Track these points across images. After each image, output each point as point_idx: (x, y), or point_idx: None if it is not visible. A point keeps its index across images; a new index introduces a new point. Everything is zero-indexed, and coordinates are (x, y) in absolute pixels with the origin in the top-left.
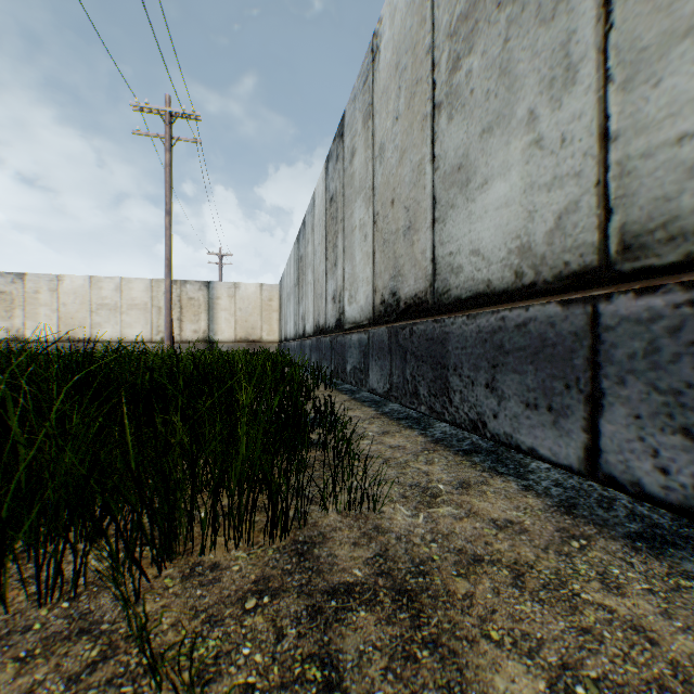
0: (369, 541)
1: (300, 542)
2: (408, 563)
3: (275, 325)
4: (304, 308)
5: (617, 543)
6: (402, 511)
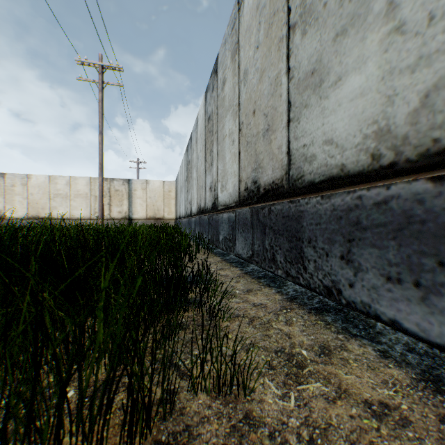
0: (240, 443)
1: None
2: None
3: (173, 208)
4: (191, 196)
5: None
6: (272, 388)
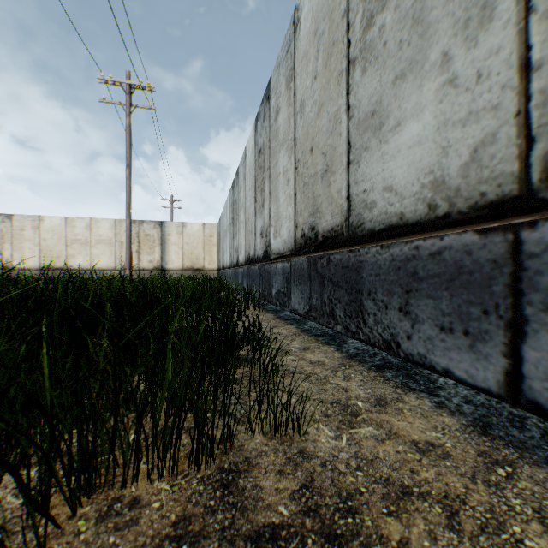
0: (294, 469)
1: (226, 470)
2: (335, 497)
3: (215, 257)
4: (237, 242)
5: (543, 471)
6: (326, 432)
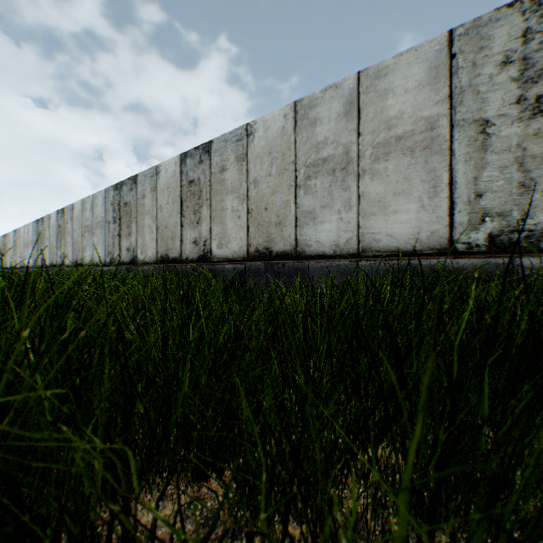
0: None
1: None
2: None
3: None
4: (8, 260)
5: None
6: None
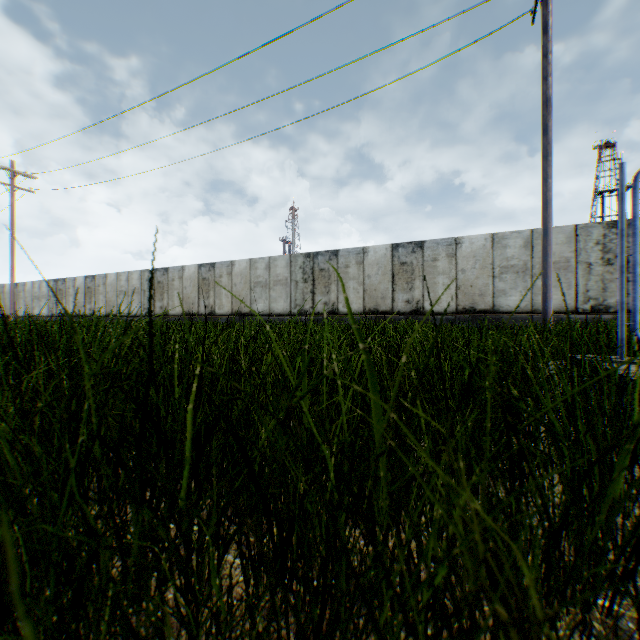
0: None
1: None
2: None
3: None
4: None
5: None
6: None
